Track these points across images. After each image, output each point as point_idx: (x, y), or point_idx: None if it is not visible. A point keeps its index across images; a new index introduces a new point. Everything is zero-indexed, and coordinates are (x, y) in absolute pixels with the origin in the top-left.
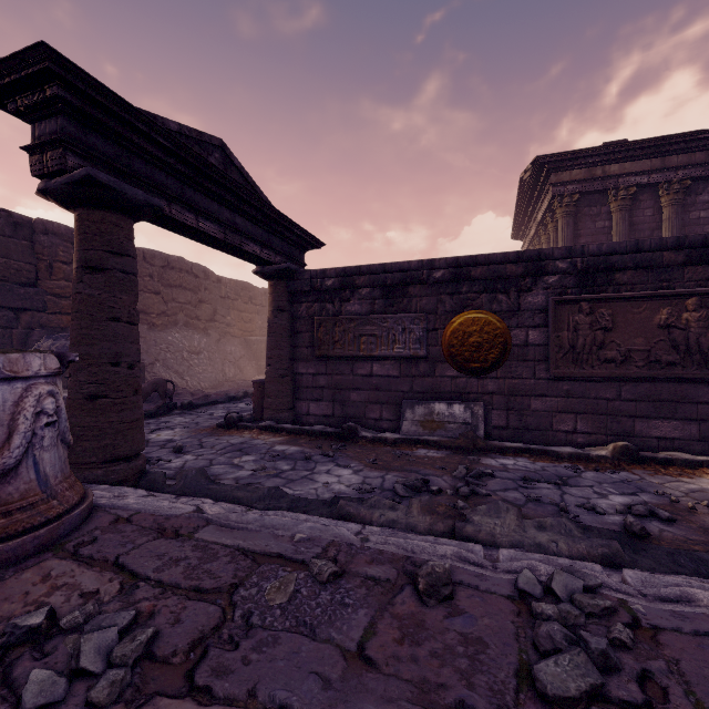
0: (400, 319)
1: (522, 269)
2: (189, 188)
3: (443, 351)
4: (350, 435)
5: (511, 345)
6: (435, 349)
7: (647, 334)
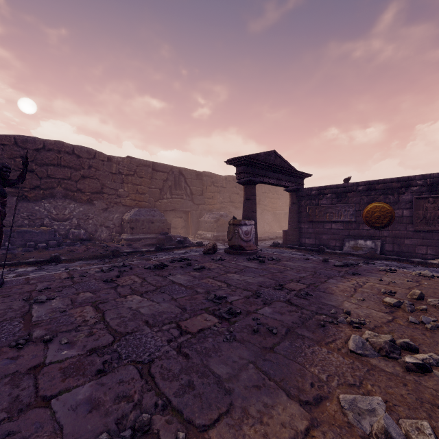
0: (343, 206)
1: (400, 185)
2: (267, 171)
3: (363, 219)
4: (321, 251)
5: (394, 216)
6: (359, 218)
7: None
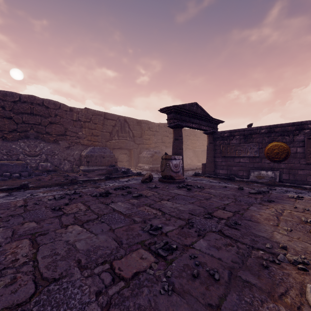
0: (249, 145)
1: (294, 128)
2: (191, 118)
3: (265, 155)
4: (232, 179)
5: (290, 153)
6: (262, 154)
7: None
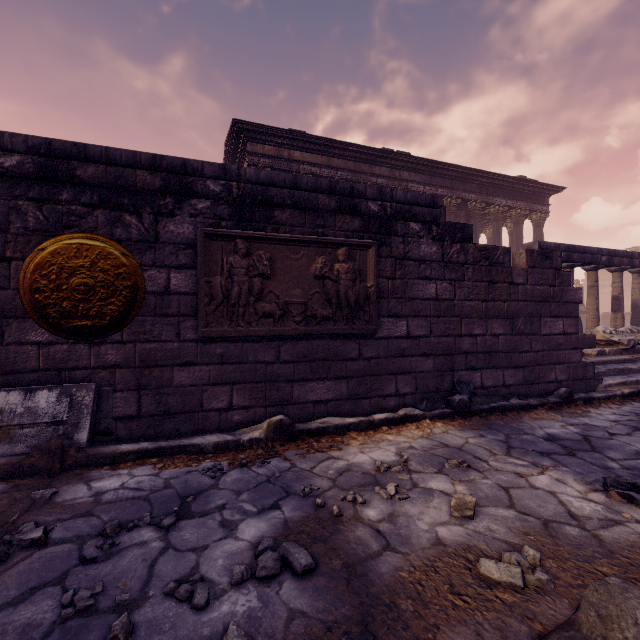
0: None
1: (160, 182)
2: None
3: (22, 299)
4: None
5: (145, 291)
6: (5, 295)
7: (305, 284)
